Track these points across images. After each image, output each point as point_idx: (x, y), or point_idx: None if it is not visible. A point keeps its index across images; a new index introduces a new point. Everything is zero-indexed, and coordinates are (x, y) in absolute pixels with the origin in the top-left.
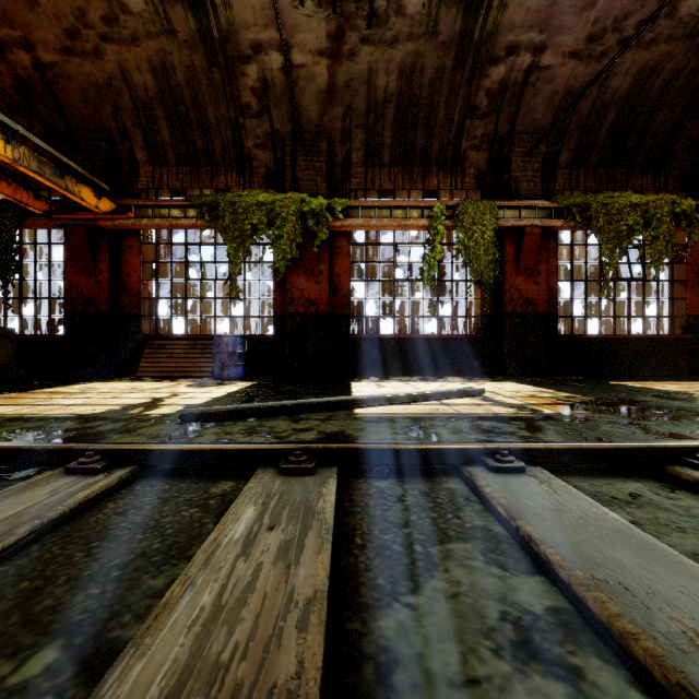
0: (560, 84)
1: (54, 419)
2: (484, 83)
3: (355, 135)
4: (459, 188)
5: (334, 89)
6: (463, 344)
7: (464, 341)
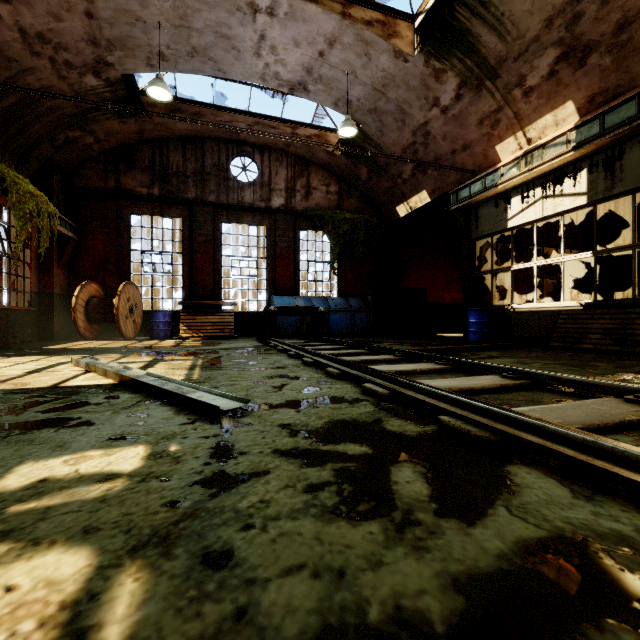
0: None
1: (221, 550)
2: None
3: None
4: None
5: None
6: None
7: None
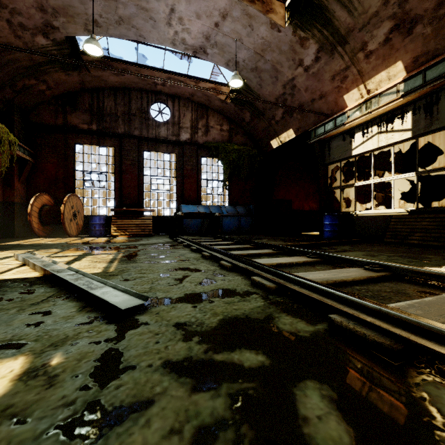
0: None
1: None
2: None
3: None
4: None
5: None
6: None
7: None
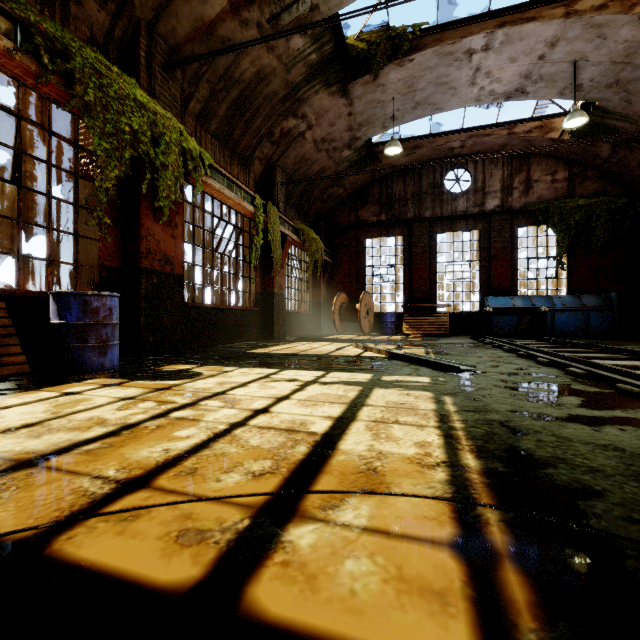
0: (303, 151)
1: (475, 398)
2: (284, 123)
3: (202, 86)
4: (247, 185)
5: (213, 30)
6: (249, 315)
7: (250, 312)
